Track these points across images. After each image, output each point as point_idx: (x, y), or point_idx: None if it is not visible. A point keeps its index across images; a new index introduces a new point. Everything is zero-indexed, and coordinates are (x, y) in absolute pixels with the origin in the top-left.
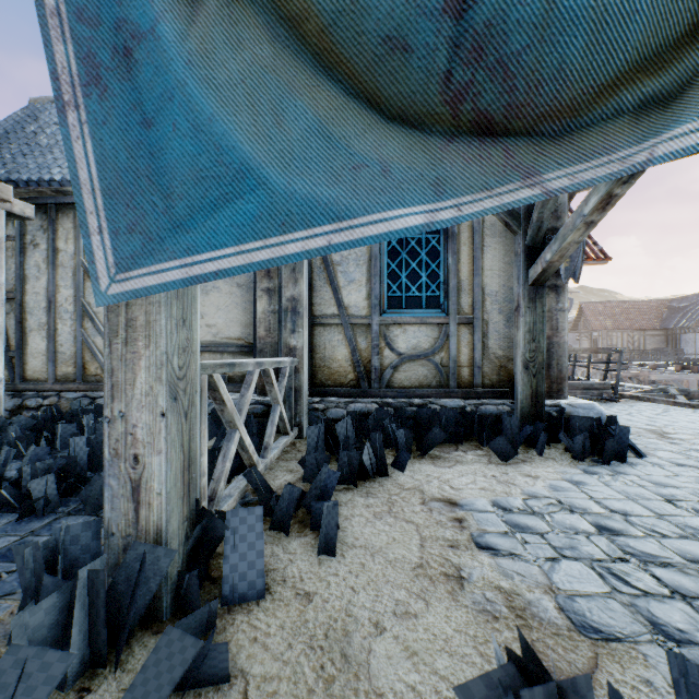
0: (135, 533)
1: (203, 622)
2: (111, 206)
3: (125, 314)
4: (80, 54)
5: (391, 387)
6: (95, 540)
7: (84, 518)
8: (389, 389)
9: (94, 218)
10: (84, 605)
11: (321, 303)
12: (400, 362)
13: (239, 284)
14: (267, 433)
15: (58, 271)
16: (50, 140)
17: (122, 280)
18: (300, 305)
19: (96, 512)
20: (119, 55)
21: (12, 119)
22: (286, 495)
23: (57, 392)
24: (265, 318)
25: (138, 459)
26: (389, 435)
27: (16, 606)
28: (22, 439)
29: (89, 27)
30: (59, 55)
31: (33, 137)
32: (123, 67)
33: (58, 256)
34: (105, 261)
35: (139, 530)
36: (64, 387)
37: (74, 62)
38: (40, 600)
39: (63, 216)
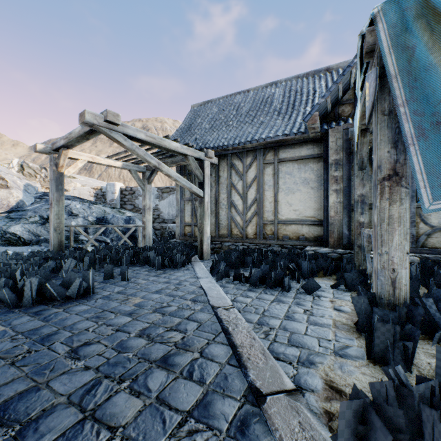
0: (393, 299)
1: (438, 337)
2: (429, 178)
3: (387, 213)
4: (414, 126)
5: (425, 247)
6: (374, 299)
7: (307, 296)
8: (424, 248)
9: (421, 183)
10: (398, 319)
11: (371, 196)
12: (432, 231)
13: (312, 187)
14: (367, 268)
15: (219, 186)
16: (209, 125)
17: (435, 204)
18: (366, 198)
19: (310, 294)
20: (433, 124)
21: (188, 117)
22: (423, 297)
23: (219, 242)
24: (334, 206)
25: (394, 270)
26: (440, 276)
27: (333, 320)
28: (236, 262)
29: (418, 117)
30: (405, 128)
31: (201, 124)
32: (435, 128)
33: (219, 179)
34: (426, 197)
35: (394, 298)
36: (223, 240)
37: (412, 129)
38: (373, 315)
39: (222, 160)
